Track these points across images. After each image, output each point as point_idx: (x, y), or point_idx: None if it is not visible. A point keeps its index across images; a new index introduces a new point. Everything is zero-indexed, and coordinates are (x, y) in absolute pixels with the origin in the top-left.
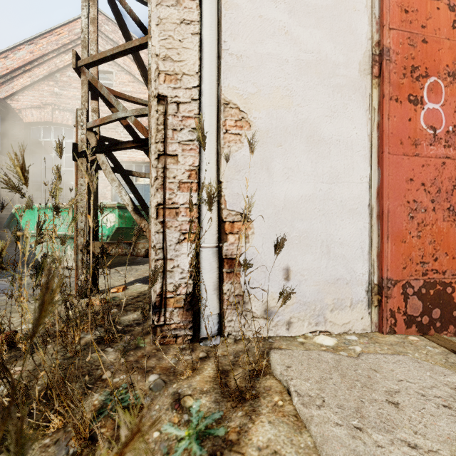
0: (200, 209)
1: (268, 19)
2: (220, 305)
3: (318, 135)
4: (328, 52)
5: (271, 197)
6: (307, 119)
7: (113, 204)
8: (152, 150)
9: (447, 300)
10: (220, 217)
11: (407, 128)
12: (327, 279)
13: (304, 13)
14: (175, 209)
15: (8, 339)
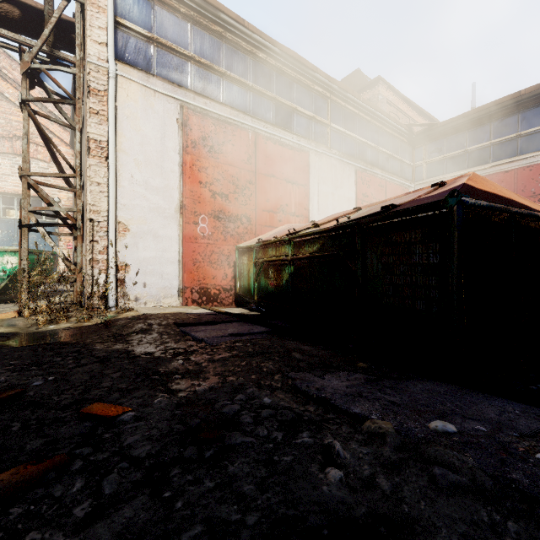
0: (108, 261)
1: (137, 192)
2: (117, 296)
3: (158, 234)
4: (162, 204)
5: (138, 257)
6: (153, 228)
7: (16, 249)
8: (87, 239)
9: (209, 294)
10: (117, 264)
11: (193, 233)
12: (161, 287)
13: (152, 190)
14: (98, 261)
15: (19, 312)
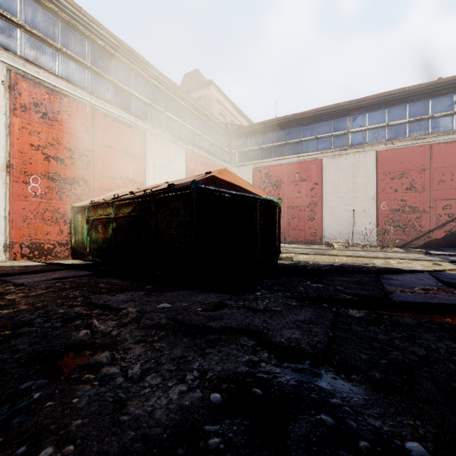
0: None
1: None
2: None
3: None
4: None
5: None
6: None
7: None
8: None
9: (42, 248)
10: None
11: (22, 192)
12: None
13: None
14: None
15: None
